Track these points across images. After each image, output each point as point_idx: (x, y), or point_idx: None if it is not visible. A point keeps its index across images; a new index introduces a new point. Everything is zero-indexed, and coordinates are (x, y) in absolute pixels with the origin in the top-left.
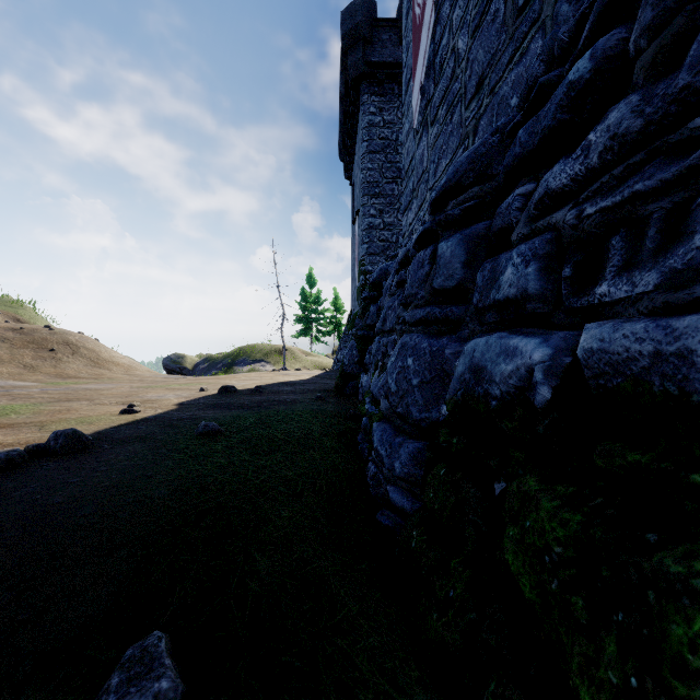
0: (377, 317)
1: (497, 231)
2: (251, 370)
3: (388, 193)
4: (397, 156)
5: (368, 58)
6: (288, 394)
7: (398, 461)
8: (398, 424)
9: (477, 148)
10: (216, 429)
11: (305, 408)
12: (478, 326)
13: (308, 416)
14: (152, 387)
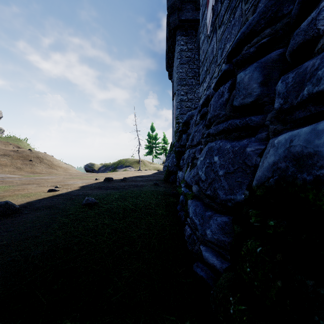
0: (186, 141)
1: (296, 48)
2: (124, 170)
3: (190, 83)
4: (194, 65)
5: (180, 18)
6: (139, 181)
7: (209, 229)
8: (206, 202)
9: (267, 3)
10: (93, 201)
11: (147, 189)
12: (281, 125)
13: (149, 194)
14: (73, 178)
